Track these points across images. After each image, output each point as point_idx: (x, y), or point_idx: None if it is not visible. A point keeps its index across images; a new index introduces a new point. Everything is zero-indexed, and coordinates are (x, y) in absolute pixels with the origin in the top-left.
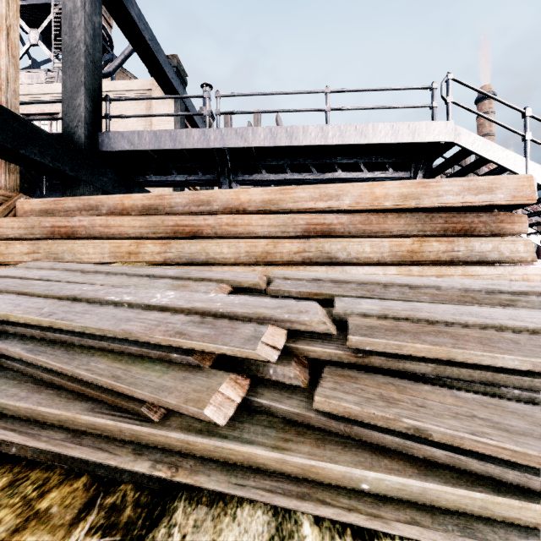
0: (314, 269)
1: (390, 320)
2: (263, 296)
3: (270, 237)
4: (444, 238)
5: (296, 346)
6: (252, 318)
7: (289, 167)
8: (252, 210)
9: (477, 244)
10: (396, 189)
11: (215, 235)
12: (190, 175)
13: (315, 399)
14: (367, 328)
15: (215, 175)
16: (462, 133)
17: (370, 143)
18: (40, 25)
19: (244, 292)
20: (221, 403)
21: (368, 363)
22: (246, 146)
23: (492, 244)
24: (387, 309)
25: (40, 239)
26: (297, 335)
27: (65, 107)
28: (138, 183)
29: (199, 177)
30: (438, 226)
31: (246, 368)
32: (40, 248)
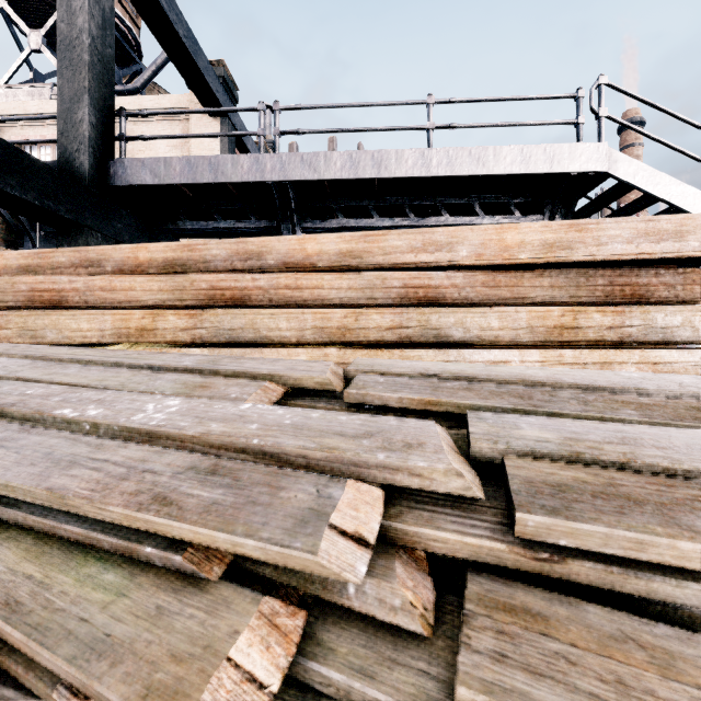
0: (415, 353)
1: (591, 468)
2: (337, 404)
3: (349, 306)
4: (609, 307)
5: (403, 526)
6: (314, 458)
7: (376, 210)
8: (323, 265)
9: (659, 316)
10: (537, 235)
11: (270, 303)
12: (239, 220)
13: (460, 695)
14: (551, 490)
15: (274, 220)
16: (620, 159)
17: (491, 174)
18: (44, 25)
19: (306, 397)
20: (231, 700)
21: (562, 575)
22: (316, 179)
23: (682, 316)
24: (575, 440)
25: (14, 309)
26: (402, 496)
27: (61, 124)
28: (167, 231)
29: (252, 223)
30: (598, 289)
31: (298, 577)
32: (11, 321)
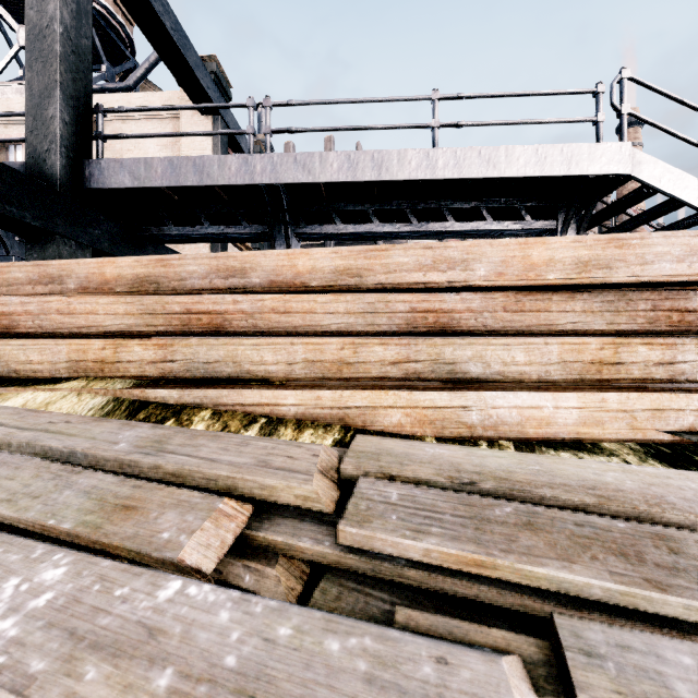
0: (426, 396)
1: None
2: (327, 542)
3: (346, 333)
4: (657, 339)
5: None
6: None
7: (376, 214)
8: (316, 285)
9: None
10: (569, 251)
11: (254, 329)
12: (228, 226)
13: None
14: None
15: (266, 226)
16: (645, 161)
17: (502, 176)
18: None
19: (282, 520)
20: None
21: None
22: (310, 181)
23: None
24: None
25: None
26: None
27: (31, 121)
28: (151, 237)
29: (242, 228)
30: (640, 314)
31: None
32: None
